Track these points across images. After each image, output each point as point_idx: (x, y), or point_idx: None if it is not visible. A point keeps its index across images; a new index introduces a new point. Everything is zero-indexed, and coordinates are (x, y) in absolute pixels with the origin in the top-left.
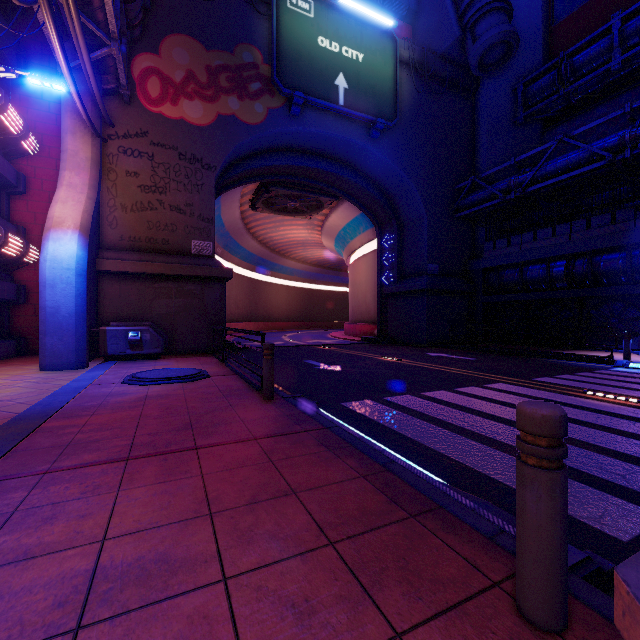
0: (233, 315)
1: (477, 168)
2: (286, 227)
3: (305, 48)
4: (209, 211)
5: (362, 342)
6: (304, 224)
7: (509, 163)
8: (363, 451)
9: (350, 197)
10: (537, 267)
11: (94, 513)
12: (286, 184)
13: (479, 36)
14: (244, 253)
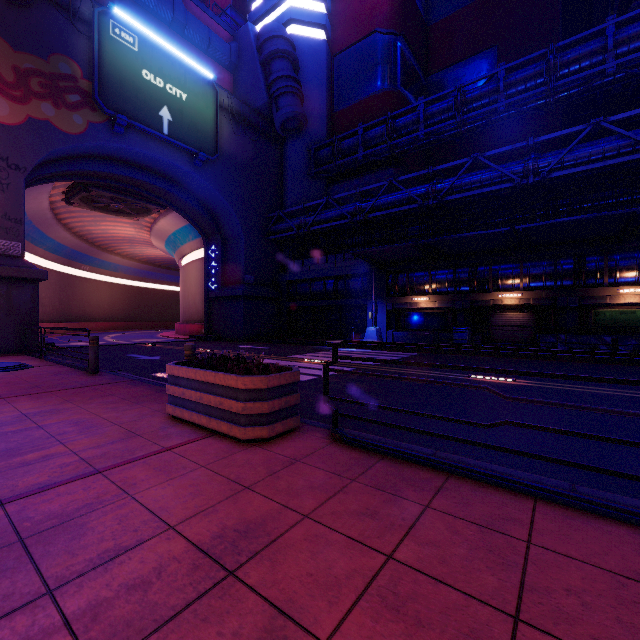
0: None
1: (285, 203)
2: (109, 223)
3: (129, 76)
4: (17, 211)
5: (189, 340)
6: (131, 223)
7: (301, 207)
8: (153, 384)
9: (178, 209)
10: (319, 283)
11: (4, 408)
12: (109, 187)
13: (281, 108)
14: (52, 244)
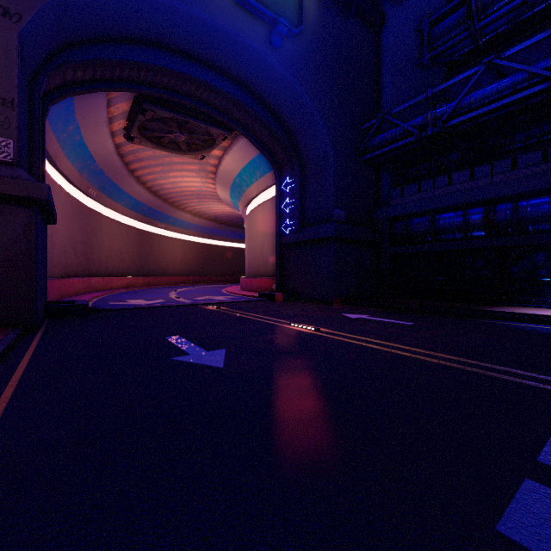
0: (116, 269)
1: (381, 111)
2: (177, 173)
3: None
4: (6, 86)
5: (259, 299)
6: (196, 170)
7: (425, 95)
8: None
9: (246, 131)
10: (451, 214)
11: None
12: (165, 103)
13: None
14: (130, 200)
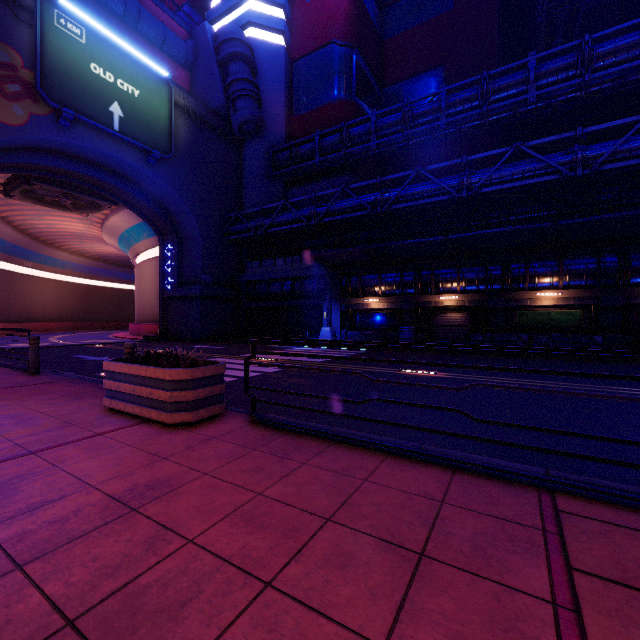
0: None
1: (243, 204)
2: (55, 217)
3: (76, 69)
4: None
5: (143, 340)
6: (79, 218)
7: (258, 209)
8: (95, 382)
9: (131, 206)
10: (277, 284)
11: None
12: (54, 181)
13: (238, 110)
14: None
